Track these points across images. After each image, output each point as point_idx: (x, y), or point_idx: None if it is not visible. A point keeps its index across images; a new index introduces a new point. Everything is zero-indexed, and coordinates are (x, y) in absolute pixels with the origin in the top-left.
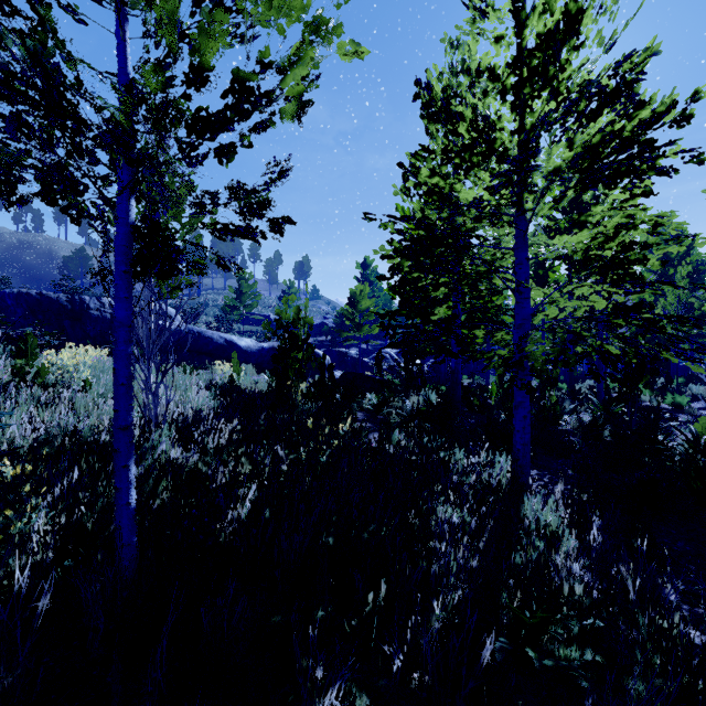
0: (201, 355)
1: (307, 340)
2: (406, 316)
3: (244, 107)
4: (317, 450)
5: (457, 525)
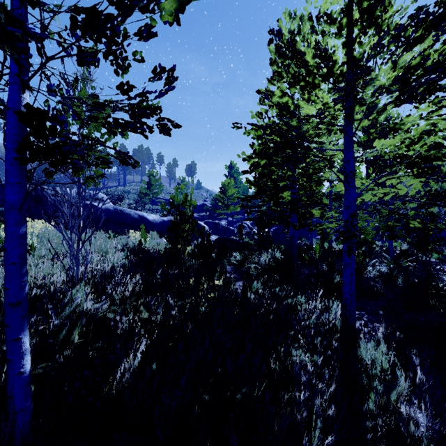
0: (122, 226)
1: (192, 216)
2: (262, 199)
3: (125, 3)
4: (197, 302)
5: (309, 367)
